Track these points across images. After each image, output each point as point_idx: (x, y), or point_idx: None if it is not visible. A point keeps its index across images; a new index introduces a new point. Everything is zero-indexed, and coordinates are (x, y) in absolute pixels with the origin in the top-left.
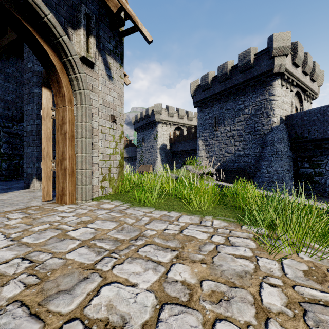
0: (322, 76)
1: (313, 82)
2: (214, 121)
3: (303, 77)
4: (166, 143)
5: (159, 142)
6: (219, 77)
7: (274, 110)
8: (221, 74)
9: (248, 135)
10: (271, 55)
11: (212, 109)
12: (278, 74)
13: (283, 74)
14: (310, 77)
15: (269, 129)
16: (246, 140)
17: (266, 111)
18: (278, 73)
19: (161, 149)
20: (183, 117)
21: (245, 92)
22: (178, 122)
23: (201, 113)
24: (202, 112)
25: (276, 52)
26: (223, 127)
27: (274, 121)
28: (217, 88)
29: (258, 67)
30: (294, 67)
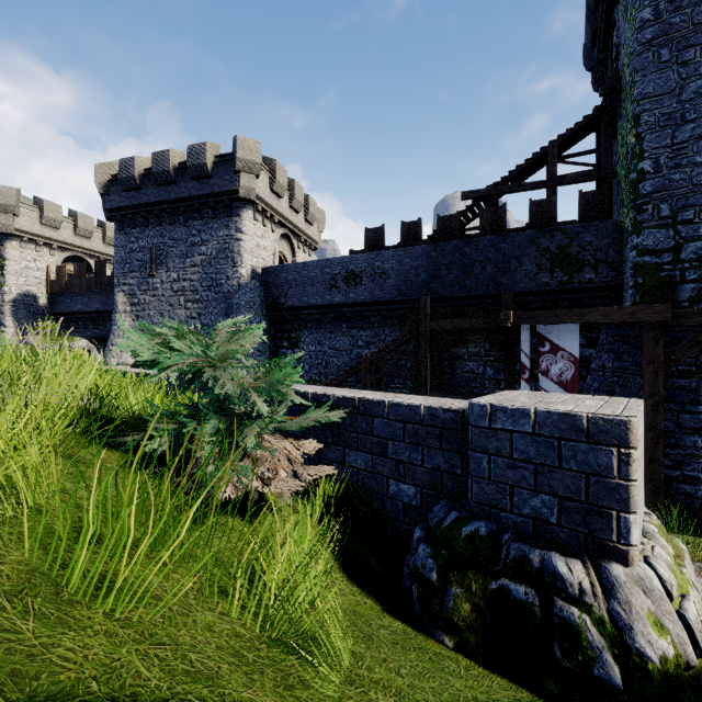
0: (323, 219)
1: (310, 225)
2: (149, 256)
3: (292, 215)
4: (36, 292)
5: (12, 287)
6: (155, 174)
7: (243, 256)
8: (160, 169)
9: (207, 292)
10: (235, 167)
11: (145, 232)
12: (247, 201)
13: (256, 203)
14: (305, 217)
15: (236, 285)
16: (204, 300)
17: (232, 256)
18: (247, 199)
19: (19, 305)
20: (92, 236)
21: (203, 215)
22: (74, 243)
23: (123, 237)
24: (125, 234)
25: (242, 166)
26: (166, 272)
27: (242, 273)
28: (153, 193)
29: (220, 179)
30: (276, 196)
